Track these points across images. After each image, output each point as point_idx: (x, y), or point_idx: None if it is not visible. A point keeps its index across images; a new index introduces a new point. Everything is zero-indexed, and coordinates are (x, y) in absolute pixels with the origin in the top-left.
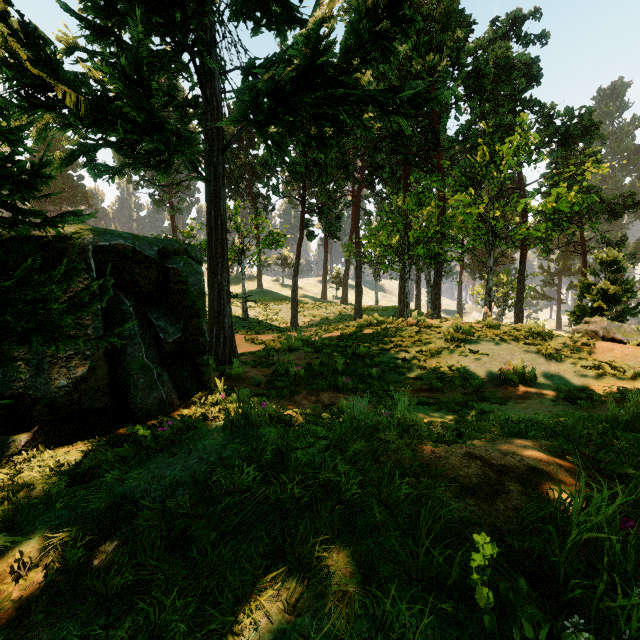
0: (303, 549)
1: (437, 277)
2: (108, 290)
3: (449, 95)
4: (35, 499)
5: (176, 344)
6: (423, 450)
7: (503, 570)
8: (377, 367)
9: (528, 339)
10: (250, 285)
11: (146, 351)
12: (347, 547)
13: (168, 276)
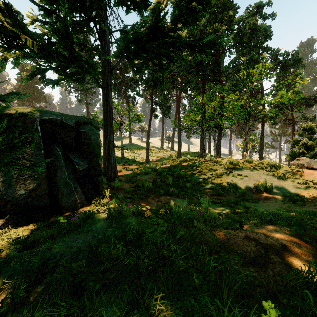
0: (149, 302)
1: (219, 137)
2: (33, 141)
3: (227, 42)
4: (1, 259)
5: (84, 171)
6: (219, 234)
7: None
8: (189, 183)
9: (268, 168)
10: (125, 141)
11: (68, 175)
12: (177, 301)
13: (80, 135)
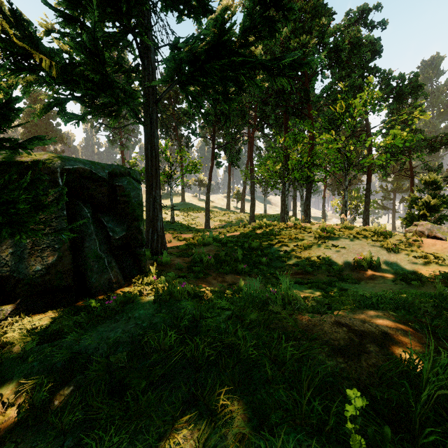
0: (211, 398)
1: (308, 193)
2: (63, 197)
3: (317, 62)
4: (14, 354)
5: (121, 240)
6: (302, 319)
7: (368, 416)
8: (266, 257)
9: (374, 237)
10: (176, 199)
11: (99, 245)
12: (245, 396)
13: (116, 191)
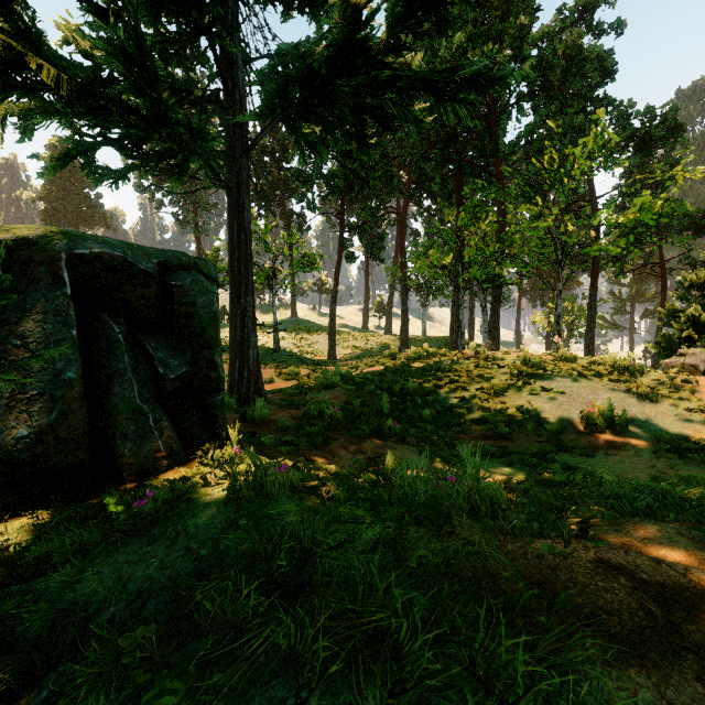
0: None
1: (495, 303)
2: None
3: (519, 76)
4: None
5: (180, 381)
6: (525, 553)
7: None
8: (430, 408)
9: (613, 375)
10: (283, 314)
11: (139, 390)
12: None
13: (171, 296)
